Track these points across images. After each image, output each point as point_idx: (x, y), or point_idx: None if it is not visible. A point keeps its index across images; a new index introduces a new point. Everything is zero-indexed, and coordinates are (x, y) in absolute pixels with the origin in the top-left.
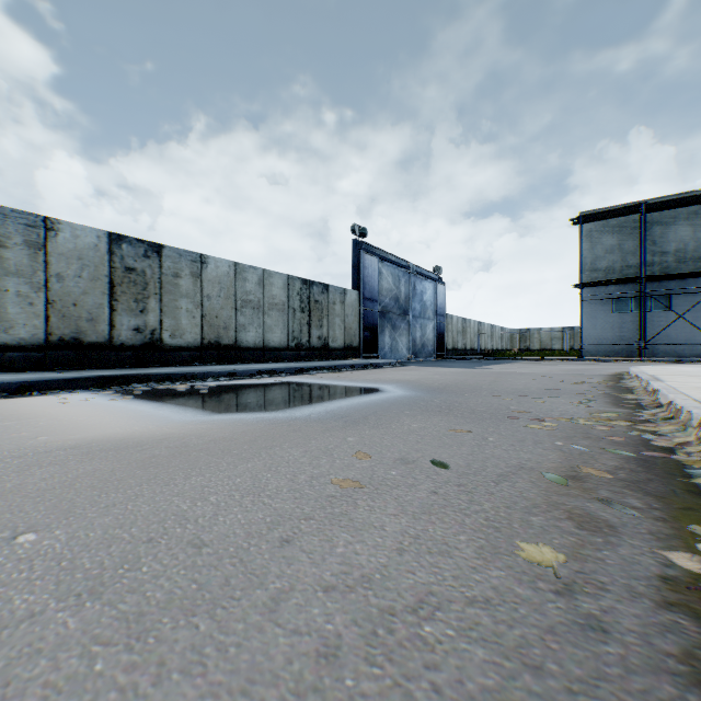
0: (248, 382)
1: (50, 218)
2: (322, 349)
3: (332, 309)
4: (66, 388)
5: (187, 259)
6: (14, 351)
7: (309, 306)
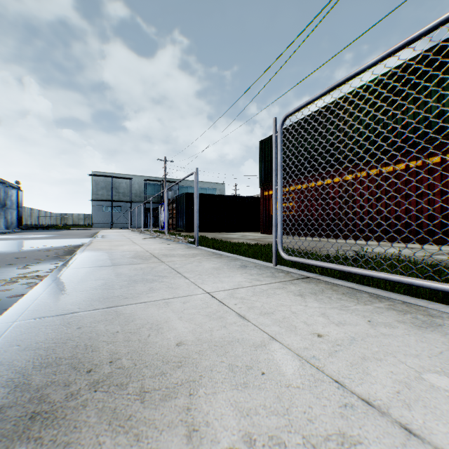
0: None
1: None
2: None
3: None
4: None
5: None
6: None
7: None
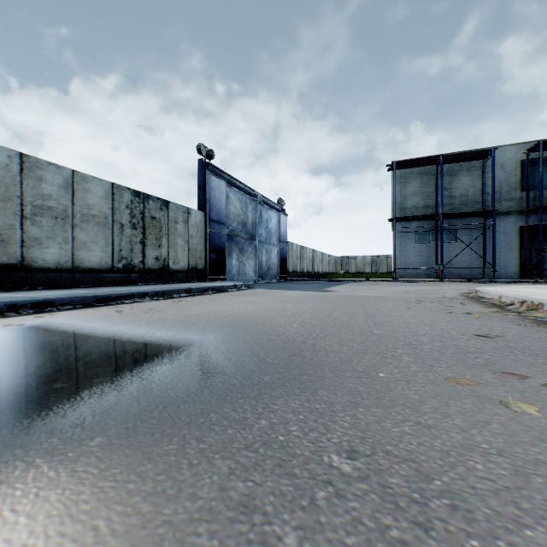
0: None
1: None
2: (161, 271)
3: (173, 228)
4: None
5: None
6: None
7: (143, 222)
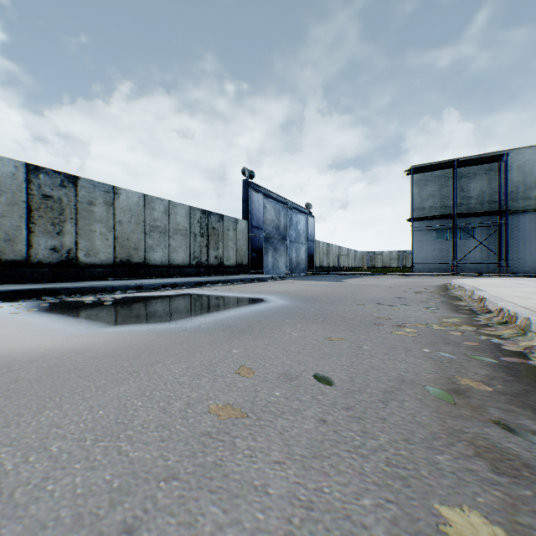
0: (151, 294)
1: None
2: (218, 267)
3: (226, 234)
4: None
5: (101, 189)
6: None
7: (207, 231)
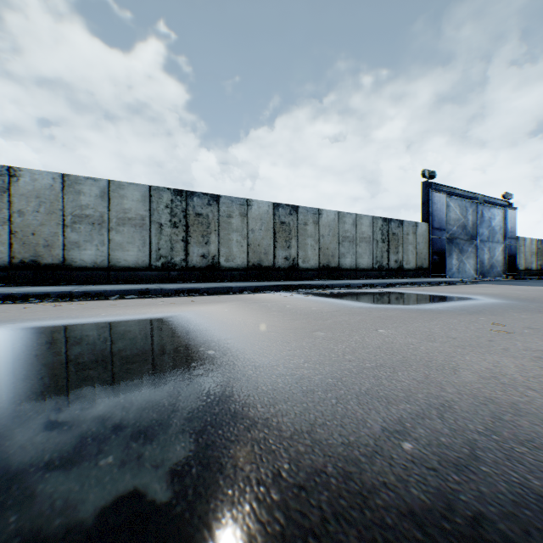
0: (363, 291)
1: (248, 199)
2: (398, 270)
3: (405, 239)
4: (271, 290)
5: (311, 213)
6: (235, 271)
7: (388, 237)
